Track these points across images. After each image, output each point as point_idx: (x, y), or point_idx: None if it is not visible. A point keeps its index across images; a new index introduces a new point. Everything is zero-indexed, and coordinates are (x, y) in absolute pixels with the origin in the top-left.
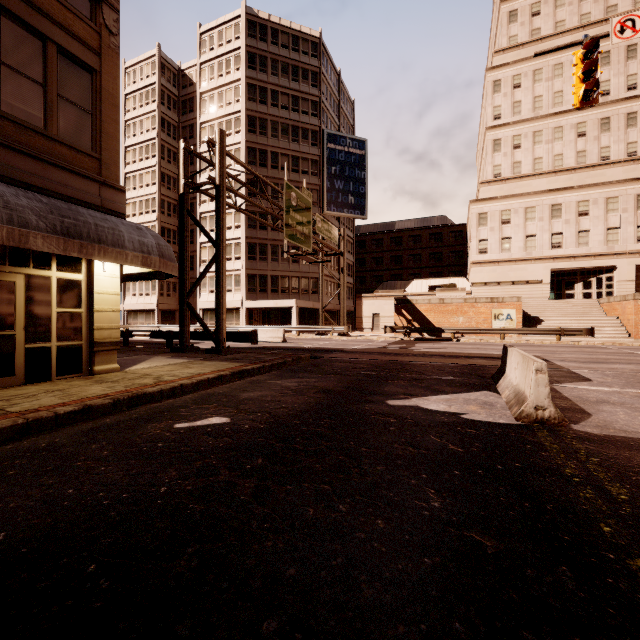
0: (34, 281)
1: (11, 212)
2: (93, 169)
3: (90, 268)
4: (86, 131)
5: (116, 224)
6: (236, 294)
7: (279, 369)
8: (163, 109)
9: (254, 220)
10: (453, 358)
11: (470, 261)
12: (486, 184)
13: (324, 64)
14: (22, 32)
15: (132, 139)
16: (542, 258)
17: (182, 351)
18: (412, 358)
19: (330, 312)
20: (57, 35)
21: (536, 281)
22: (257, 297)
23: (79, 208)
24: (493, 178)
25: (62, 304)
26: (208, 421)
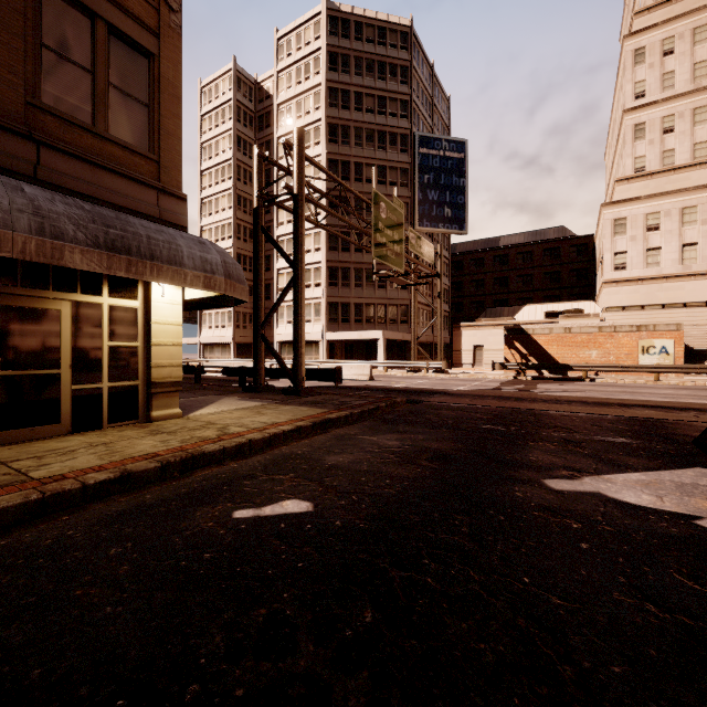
0: (82, 309)
1: (42, 220)
2: (150, 174)
3: (147, 293)
4: (142, 128)
5: (174, 237)
6: (316, 325)
7: (370, 417)
8: (239, 127)
9: (335, 241)
10: (603, 406)
11: (602, 280)
12: (624, 182)
13: (415, 56)
14: (67, 8)
15: (208, 162)
16: (706, 273)
17: (256, 391)
18: (544, 405)
19: (422, 345)
20: (108, 12)
21: (697, 303)
22: (339, 328)
23: (129, 217)
24: (634, 173)
25: (115, 337)
26: (281, 507)
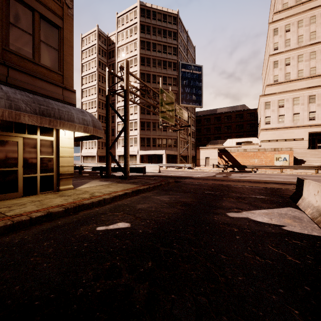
0: (28, 141)
1: (11, 102)
2: (59, 80)
3: (57, 134)
4: (55, 60)
5: (70, 109)
6: (135, 147)
7: (158, 188)
8: (99, 56)
9: (144, 110)
10: (257, 183)
11: (260, 128)
12: (269, 86)
13: (179, 28)
14: (21, 6)
15: (85, 72)
16: (303, 126)
17: (107, 177)
18: (232, 183)
19: (182, 156)
20: (40, 8)
21: (299, 139)
22: (145, 149)
23: (50, 100)
24: (273, 82)
25: (43, 153)
26: (117, 225)
